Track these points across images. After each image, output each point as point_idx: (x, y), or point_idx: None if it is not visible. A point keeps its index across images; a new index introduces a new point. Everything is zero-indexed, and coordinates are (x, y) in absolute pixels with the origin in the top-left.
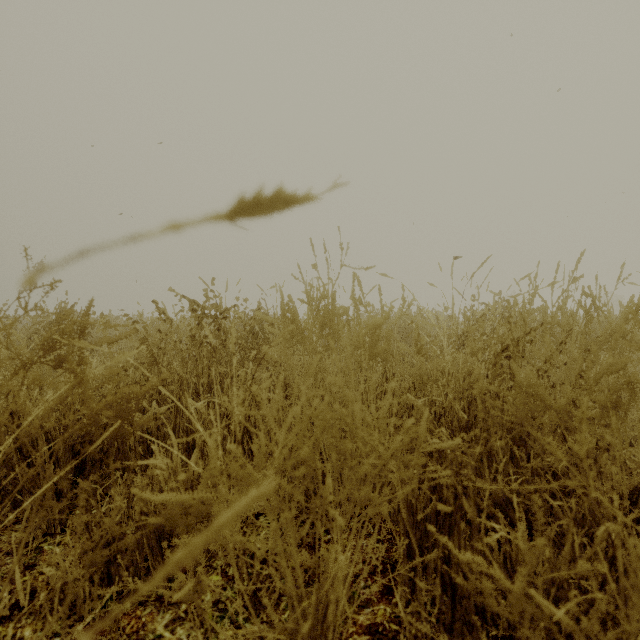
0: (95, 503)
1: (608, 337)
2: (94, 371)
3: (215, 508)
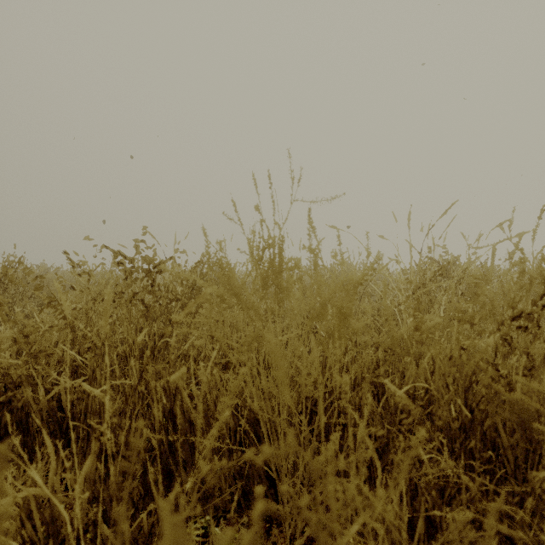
0: None
1: None
2: None
3: None
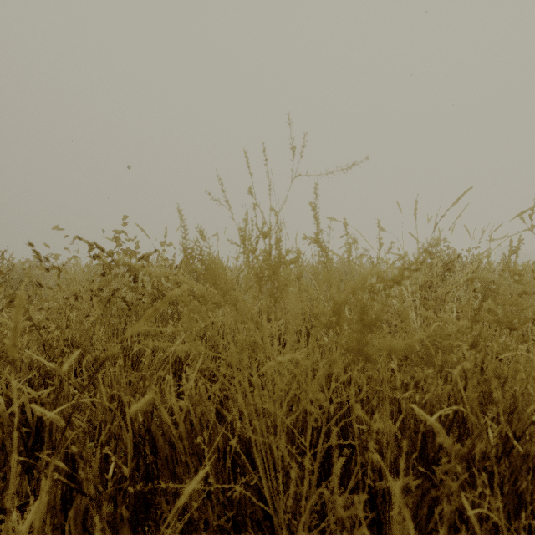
0: None
1: None
2: None
3: None
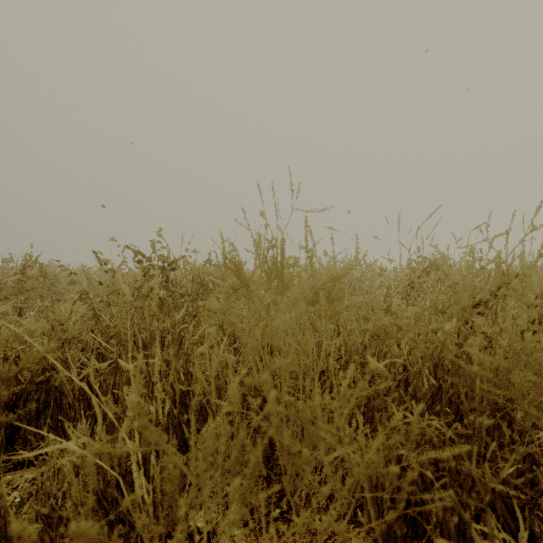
0: (1, 488)
1: None
2: (26, 326)
3: None
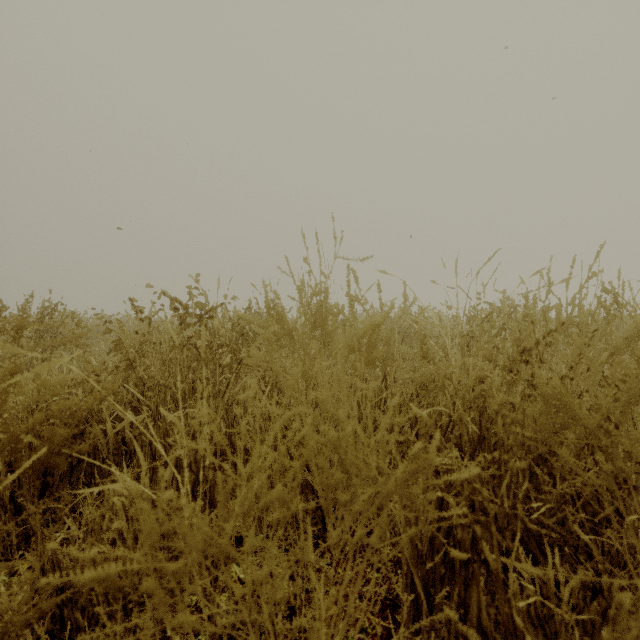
0: (48, 532)
1: (634, 339)
2: (60, 376)
3: (146, 583)
